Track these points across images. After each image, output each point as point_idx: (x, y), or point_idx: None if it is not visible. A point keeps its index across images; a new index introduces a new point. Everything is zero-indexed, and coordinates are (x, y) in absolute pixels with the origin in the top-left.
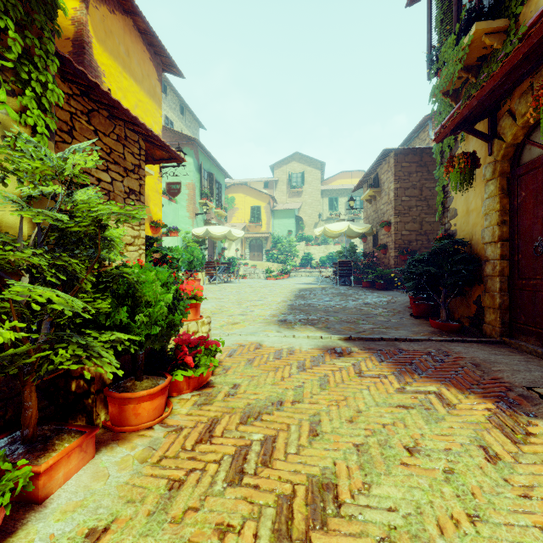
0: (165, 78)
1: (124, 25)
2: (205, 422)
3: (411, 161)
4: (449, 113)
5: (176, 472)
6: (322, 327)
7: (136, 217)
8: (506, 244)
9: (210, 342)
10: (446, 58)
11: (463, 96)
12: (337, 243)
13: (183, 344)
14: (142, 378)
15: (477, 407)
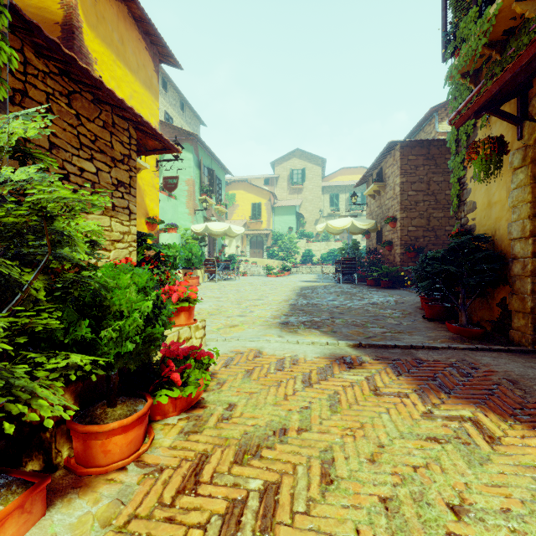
0: (164, 74)
1: (118, 11)
2: (192, 459)
3: (418, 154)
4: (466, 97)
5: None
6: (328, 331)
7: (96, 205)
8: None
9: (203, 353)
10: (466, 35)
11: (485, 76)
12: (338, 240)
13: (171, 355)
14: (116, 404)
15: (528, 442)
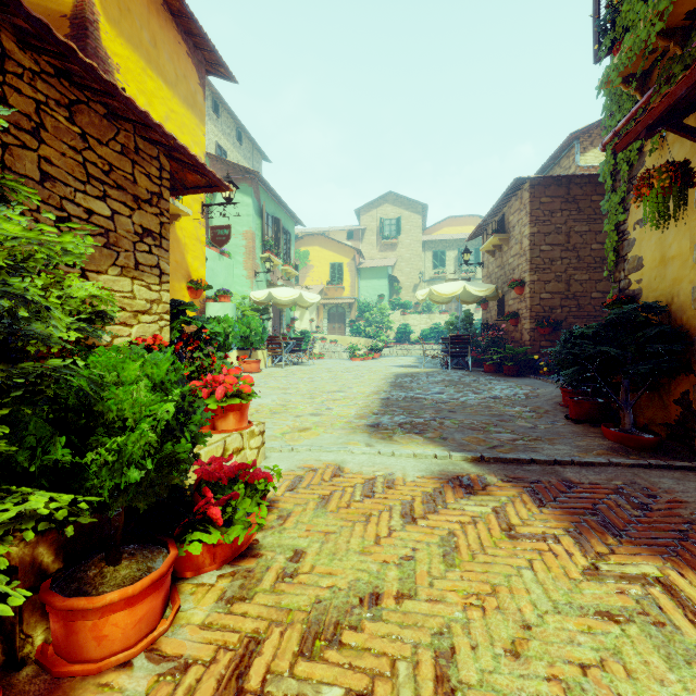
0: (216, 93)
1: (148, 2)
2: (234, 647)
3: (554, 195)
4: (628, 111)
5: None
6: (435, 438)
7: (70, 250)
8: None
9: (257, 473)
10: (631, 21)
11: (657, 80)
12: (444, 312)
13: (210, 478)
14: (120, 559)
15: None
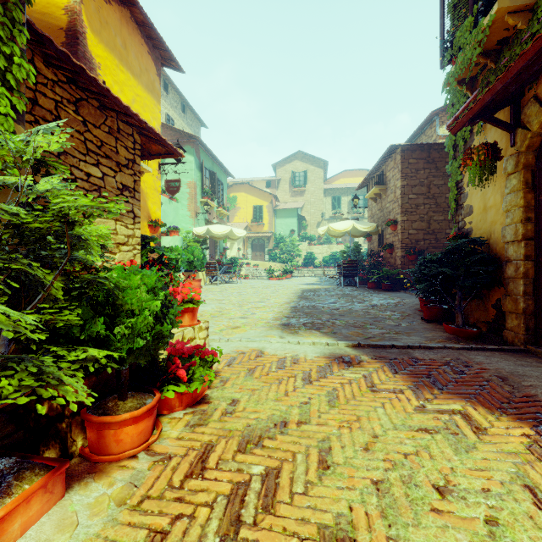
0: (166, 76)
1: (120, 16)
2: (198, 448)
3: (419, 158)
4: (463, 103)
5: (159, 519)
6: (328, 332)
7: (112, 211)
8: (531, 243)
9: (207, 351)
10: (462, 43)
11: (480, 84)
12: (340, 243)
13: (176, 354)
14: (127, 397)
15: (512, 432)
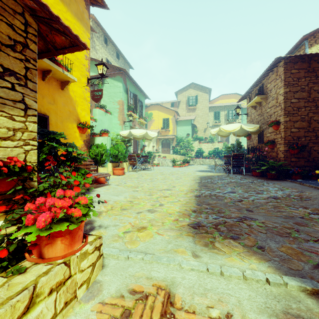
0: (105, 33)
1: None
2: None
3: (300, 68)
4: None
5: None
6: (253, 247)
7: None
8: None
9: None
10: None
11: None
12: (220, 142)
13: None
14: None
15: None
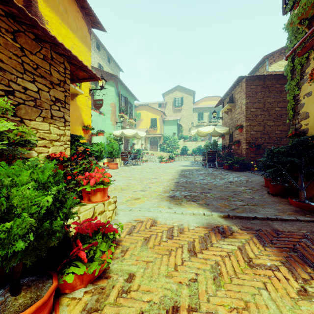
0: (98, 40)
1: None
2: None
3: (257, 84)
4: (300, 38)
5: None
6: (203, 204)
7: None
8: None
9: (109, 228)
10: None
11: None
12: (203, 140)
13: (83, 232)
14: (20, 290)
15: None
